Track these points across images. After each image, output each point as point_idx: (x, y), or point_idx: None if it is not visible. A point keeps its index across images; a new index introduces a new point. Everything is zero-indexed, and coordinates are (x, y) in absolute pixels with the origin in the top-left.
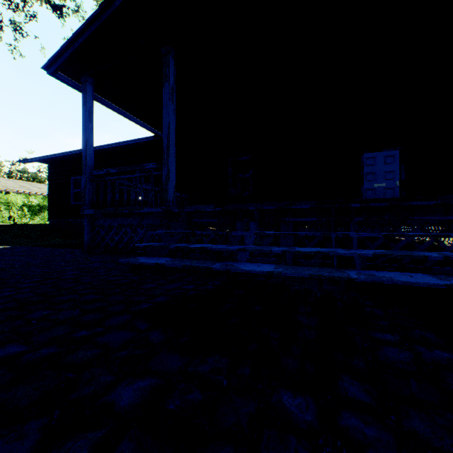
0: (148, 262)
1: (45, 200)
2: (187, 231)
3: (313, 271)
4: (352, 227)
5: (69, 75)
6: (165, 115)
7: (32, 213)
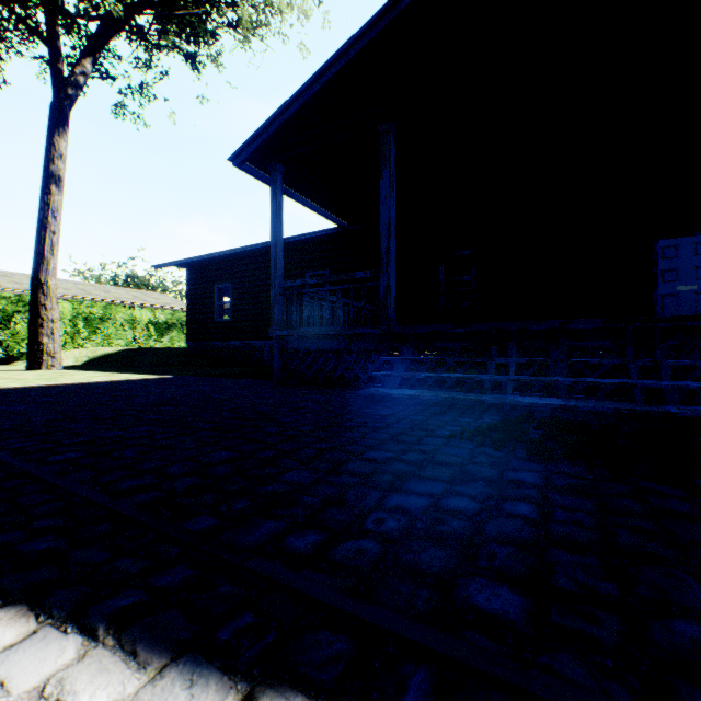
0: (398, 394)
1: (173, 316)
2: (432, 358)
3: (616, 405)
4: (661, 353)
5: (254, 164)
6: (383, 210)
7: (159, 333)
